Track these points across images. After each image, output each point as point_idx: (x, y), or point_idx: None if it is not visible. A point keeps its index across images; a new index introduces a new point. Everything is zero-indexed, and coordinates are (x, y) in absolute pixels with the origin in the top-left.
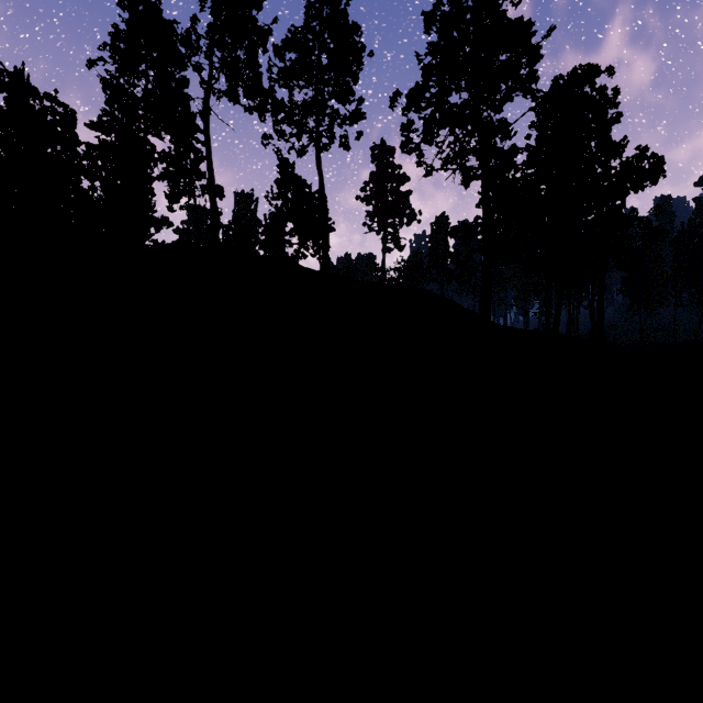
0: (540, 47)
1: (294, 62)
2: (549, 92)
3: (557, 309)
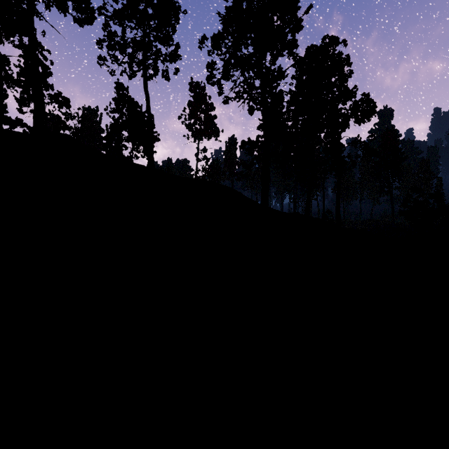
0: (302, 20)
1: (126, 5)
2: (304, 56)
3: (308, 199)
